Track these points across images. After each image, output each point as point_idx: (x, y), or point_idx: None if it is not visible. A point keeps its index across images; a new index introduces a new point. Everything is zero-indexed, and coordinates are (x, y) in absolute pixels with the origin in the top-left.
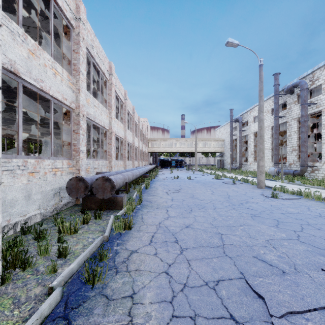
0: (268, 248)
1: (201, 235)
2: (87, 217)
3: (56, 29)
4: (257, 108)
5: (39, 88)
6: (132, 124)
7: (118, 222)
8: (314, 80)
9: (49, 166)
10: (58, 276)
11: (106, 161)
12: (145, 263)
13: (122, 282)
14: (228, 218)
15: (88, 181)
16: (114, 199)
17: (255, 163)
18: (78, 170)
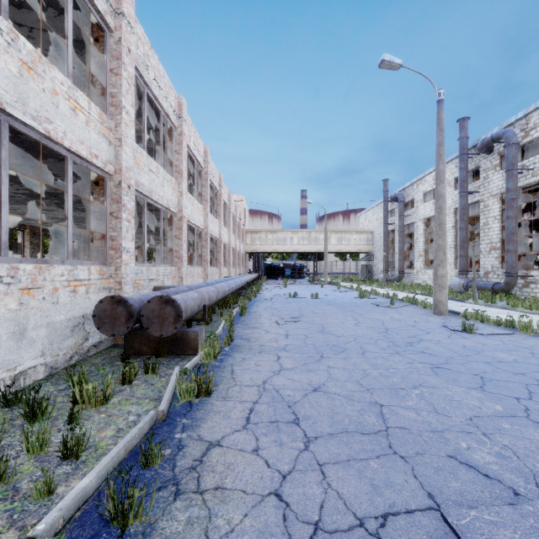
0: (475, 436)
1: (343, 407)
2: (130, 370)
3: (81, 33)
4: (430, 179)
5: (42, 133)
6: (218, 204)
7: (186, 383)
8: (529, 130)
9: (62, 277)
10: (55, 504)
11: (172, 268)
12: (236, 471)
13: (186, 519)
14: (390, 372)
15: (134, 303)
16: (182, 337)
17: (425, 271)
18: (119, 284)
